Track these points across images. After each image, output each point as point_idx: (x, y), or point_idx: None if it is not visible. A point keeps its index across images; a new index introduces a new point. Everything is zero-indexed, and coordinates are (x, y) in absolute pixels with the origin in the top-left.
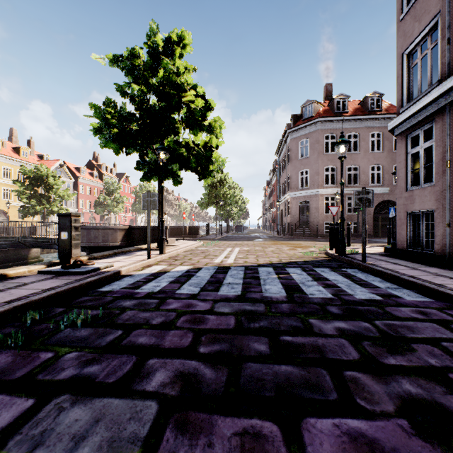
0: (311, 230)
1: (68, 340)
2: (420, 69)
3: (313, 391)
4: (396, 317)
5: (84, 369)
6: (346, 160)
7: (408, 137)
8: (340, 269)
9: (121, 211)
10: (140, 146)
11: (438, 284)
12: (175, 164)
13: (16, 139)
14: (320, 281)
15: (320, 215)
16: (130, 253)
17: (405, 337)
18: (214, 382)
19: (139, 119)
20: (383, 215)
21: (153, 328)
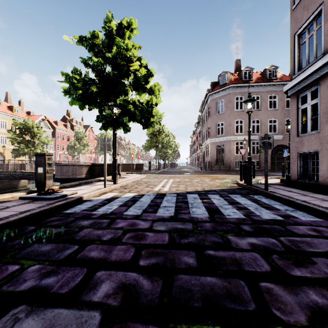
0: (225, 166)
1: (33, 254)
2: (308, 46)
3: (235, 301)
4: (296, 234)
5: (42, 280)
6: (251, 115)
7: (298, 97)
8: (249, 195)
9: (87, 152)
10: (99, 104)
11: (325, 207)
12: (126, 117)
13: (10, 100)
14: (234, 204)
15: (232, 155)
16: (91, 183)
17: (306, 252)
18: (151, 293)
19: (98, 84)
20: (278, 155)
21: (103, 244)
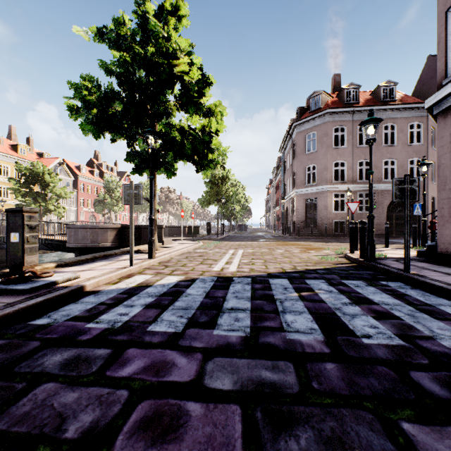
0: (319, 229)
1: None
2: None
3: None
4: None
5: None
6: (357, 154)
7: None
8: (379, 282)
9: (121, 209)
10: (126, 131)
11: None
12: (171, 155)
13: (15, 137)
14: (364, 305)
15: (329, 213)
16: (114, 256)
17: None
18: None
19: (123, 97)
20: (398, 213)
21: None
